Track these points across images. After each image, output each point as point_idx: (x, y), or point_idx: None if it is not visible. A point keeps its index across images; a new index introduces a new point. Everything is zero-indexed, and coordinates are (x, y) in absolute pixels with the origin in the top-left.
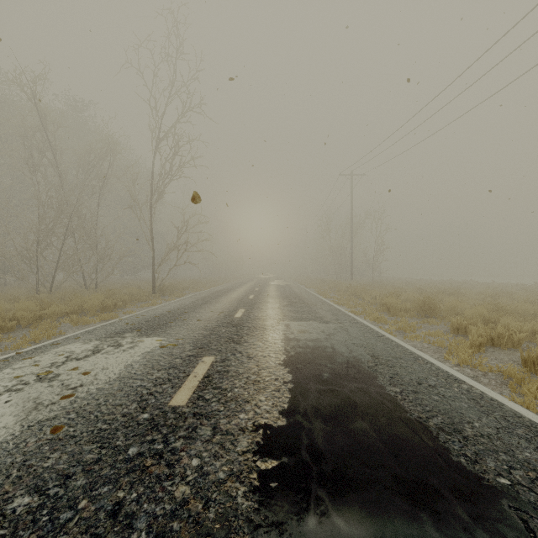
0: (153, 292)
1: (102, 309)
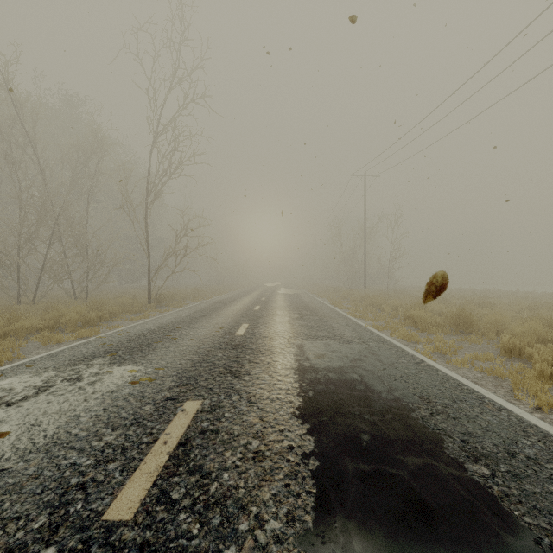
0: (149, 303)
1: (84, 323)
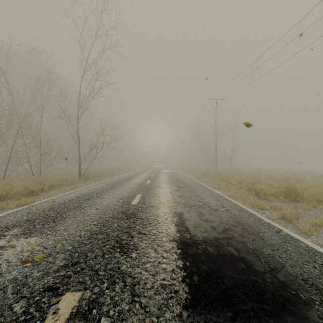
0: (79, 178)
1: (29, 193)
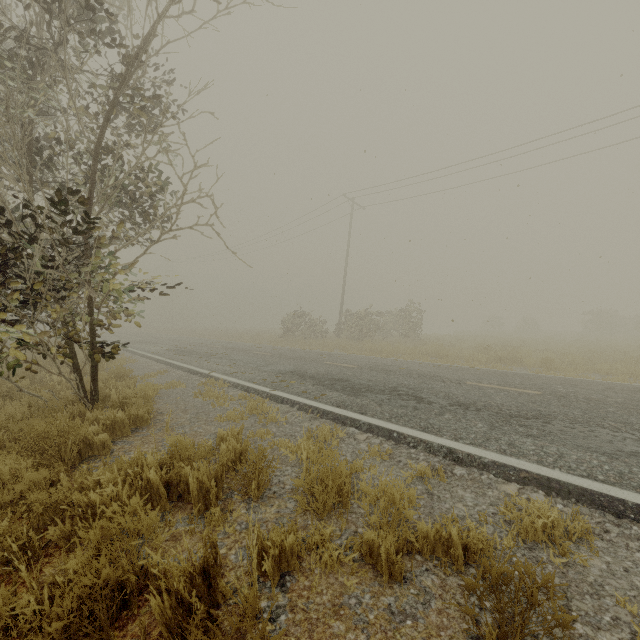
0: None
1: None
